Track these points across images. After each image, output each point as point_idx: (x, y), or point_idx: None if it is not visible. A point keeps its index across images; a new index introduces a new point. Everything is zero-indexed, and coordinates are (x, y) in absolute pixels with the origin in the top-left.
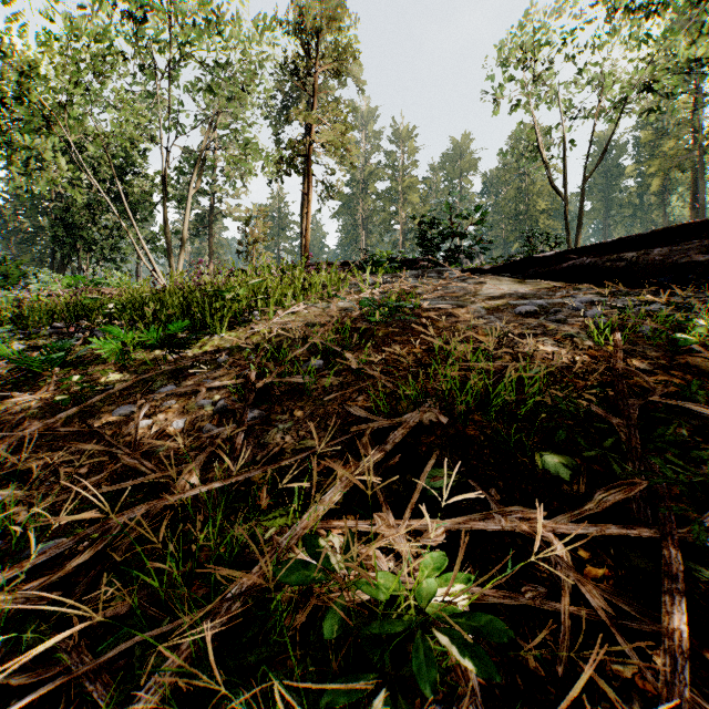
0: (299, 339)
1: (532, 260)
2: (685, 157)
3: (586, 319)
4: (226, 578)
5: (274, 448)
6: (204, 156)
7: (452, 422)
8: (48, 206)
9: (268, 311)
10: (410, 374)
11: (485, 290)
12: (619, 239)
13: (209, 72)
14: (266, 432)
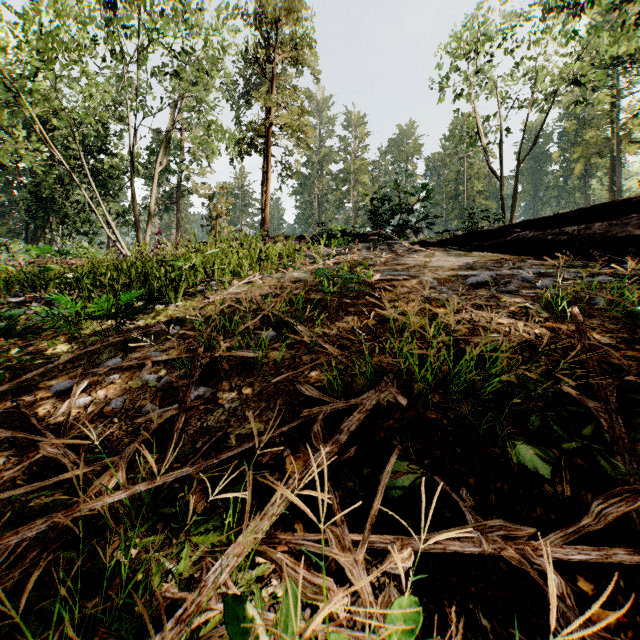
0: (253, 309)
1: (477, 234)
2: (604, 145)
3: (539, 291)
4: (139, 621)
5: (217, 432)
6: (170, 136)
7: (411, 403)
8: (22, 181)
9: (225, 281)
10: (365, 349)
11: (435, 262)
12: (561, 214)
13: (175, 57)
14: (210, 413)
